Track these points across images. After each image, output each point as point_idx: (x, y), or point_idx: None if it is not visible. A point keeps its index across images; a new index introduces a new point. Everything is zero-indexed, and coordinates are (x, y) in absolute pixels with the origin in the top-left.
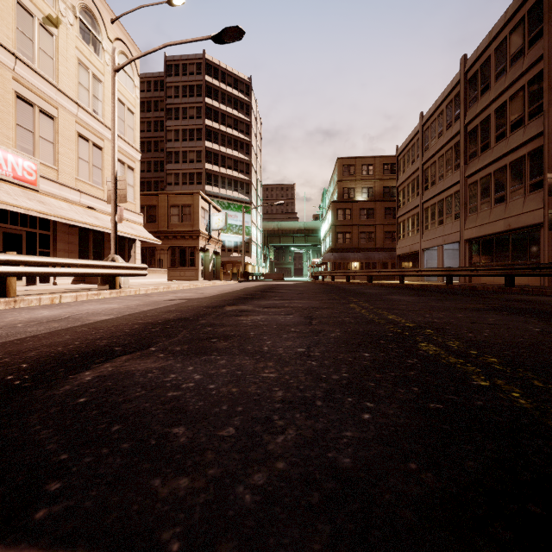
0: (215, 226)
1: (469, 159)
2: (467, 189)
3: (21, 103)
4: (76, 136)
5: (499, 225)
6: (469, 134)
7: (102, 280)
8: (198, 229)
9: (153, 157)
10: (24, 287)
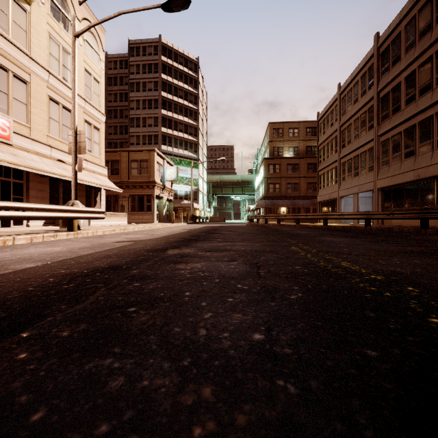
0: (168, 178)
1: (381, 120)
2: (380, 146)
3: None
4: (47, 99)
5: (409, 175)
6: (381, 100)
7: (63, 223)
8: (154, 180)
9: (119, 122)
10: None
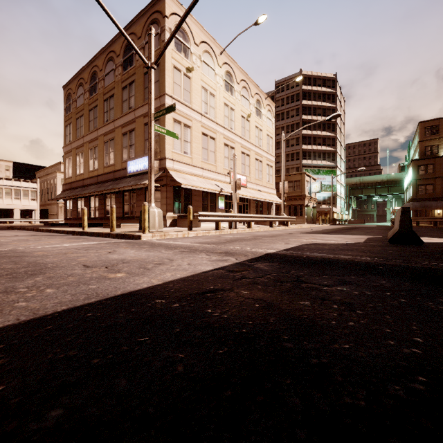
0: (313, 190)
1: None
2: None
3: (242, 154)
4: (254, 160)
5: None
6: None
7: (279, 223)
8: (304, 194)
9: None
10: None
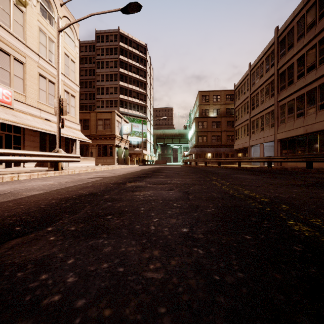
0: (125, 132)
1: (280, 90)
2: (279, 108)
3: (1, 53)
4: (38, 75)
5: (300, 130)
6: (280, 75)
7: (50, 165)
8: (114, 133)
9: (89, 91)
10: (2, 169)
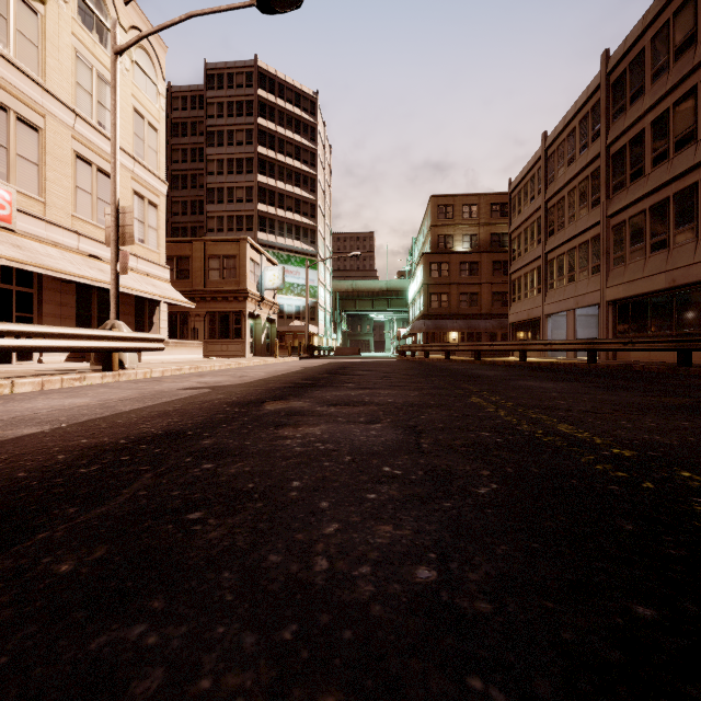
0: (268, 284)
1: (613, 191)
2: (611, 232)
3: None
4: (72, 157)
5: (659, 281)
6: (613, 158)
7: (96, 357)
8: (246, 288)
9: (190, 195)
10: None
